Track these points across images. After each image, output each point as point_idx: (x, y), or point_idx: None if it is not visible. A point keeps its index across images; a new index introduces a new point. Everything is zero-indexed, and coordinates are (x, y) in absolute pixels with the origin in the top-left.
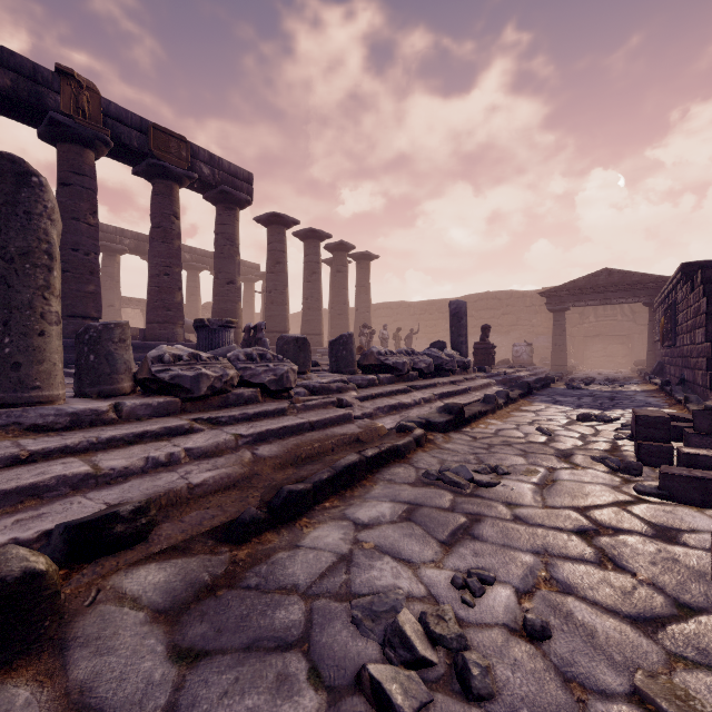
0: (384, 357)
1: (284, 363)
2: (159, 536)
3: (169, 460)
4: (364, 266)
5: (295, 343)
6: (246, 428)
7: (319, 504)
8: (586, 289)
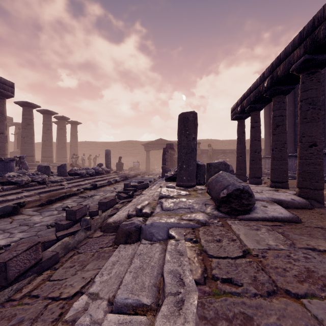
0: (77, 171)
1: (44, 175)
2: (27, 206)
3: (21, 197)
4: (74, 127)
5: (45, 167)
6: (36, 191)
7: (56, 202)
8: (155, 144)
